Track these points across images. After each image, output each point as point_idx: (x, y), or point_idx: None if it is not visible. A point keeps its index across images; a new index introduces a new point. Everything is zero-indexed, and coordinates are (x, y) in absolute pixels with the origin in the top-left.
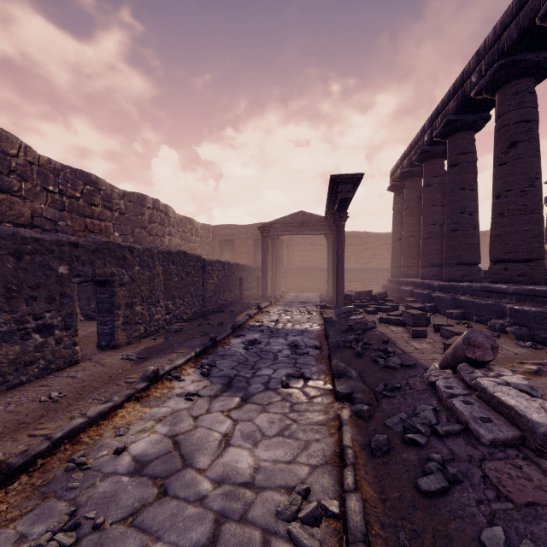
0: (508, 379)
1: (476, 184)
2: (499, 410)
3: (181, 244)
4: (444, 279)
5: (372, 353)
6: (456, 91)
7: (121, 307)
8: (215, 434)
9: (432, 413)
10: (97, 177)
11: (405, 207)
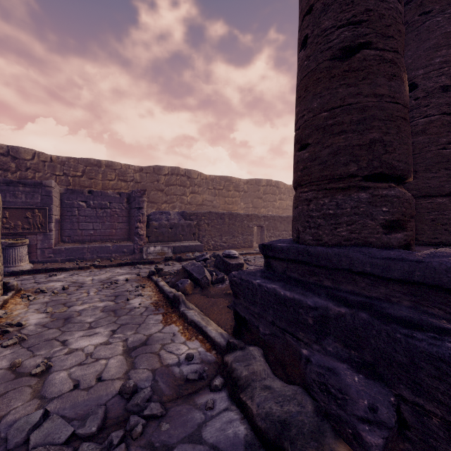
0: None
1: None
2: None
3: None
4: None
5: None
6: None
7: None
8: None
9: None
10: None
11: None
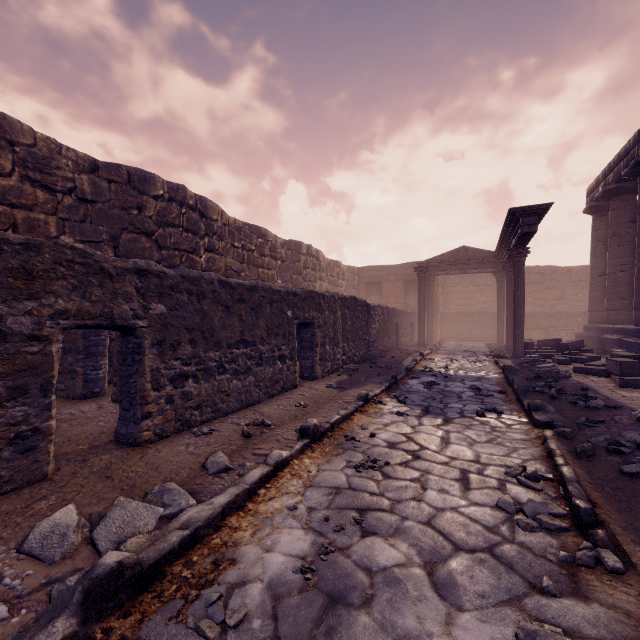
0: None
1: None
2: None
3: (329, 289)
4: None
5: (568, 397)
6: None
7: (318, 345)
8: (435, 436)
9: (638, 434)
10: (266, 230)
11: (610, 233)
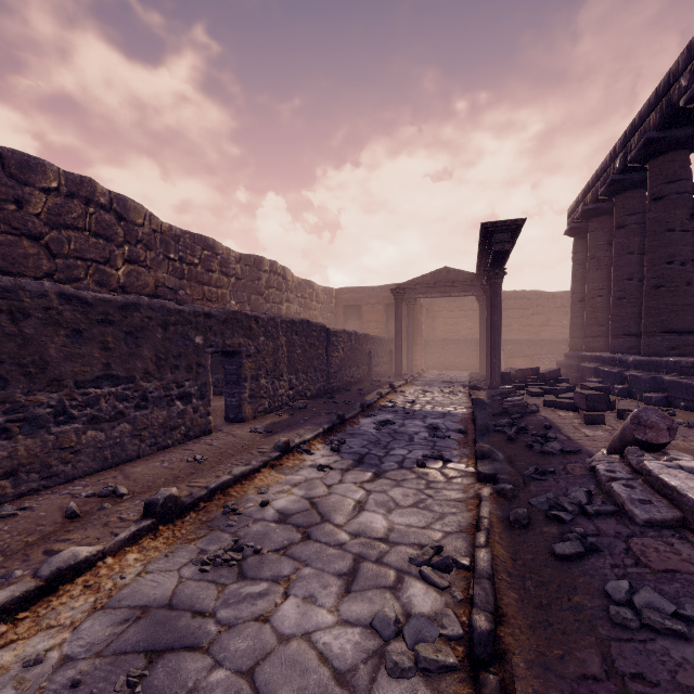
0: (683, 463)
1: (691, 222)
2: (663, 493)
3: (300, 312)
4: (642, 352)
5: (527, 438)
6: (660, 100)
7: (248, 379)
8: (349, 500)
9: (584, 493)
10: (215, 240)
11: (589, 256)
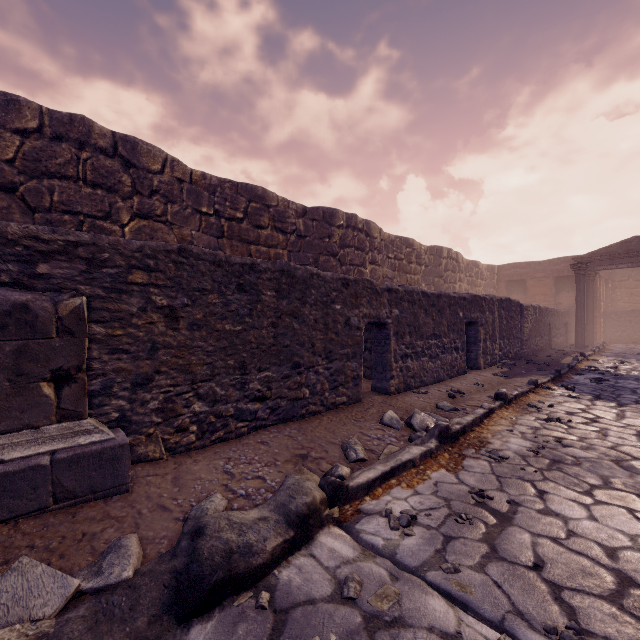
0: None
1: None
2: None
3: (468, 289)
4: None
5: None
6: None
7: (481, 341)
8: (610, 412)
9: None
10: (413, 240)
11: None
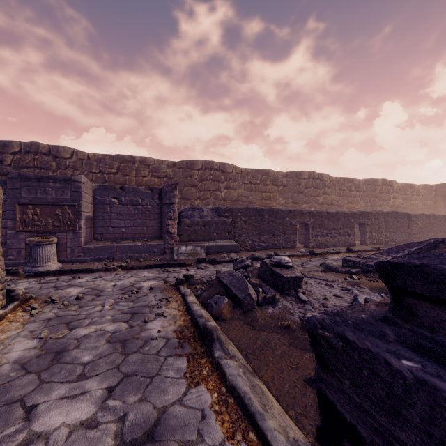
0: None
1: None
2: None
3: (403, 203)
4: None
5: None
6: None
7: (367, 232)
8: None
9: None
10: (353, 178)
11: None
